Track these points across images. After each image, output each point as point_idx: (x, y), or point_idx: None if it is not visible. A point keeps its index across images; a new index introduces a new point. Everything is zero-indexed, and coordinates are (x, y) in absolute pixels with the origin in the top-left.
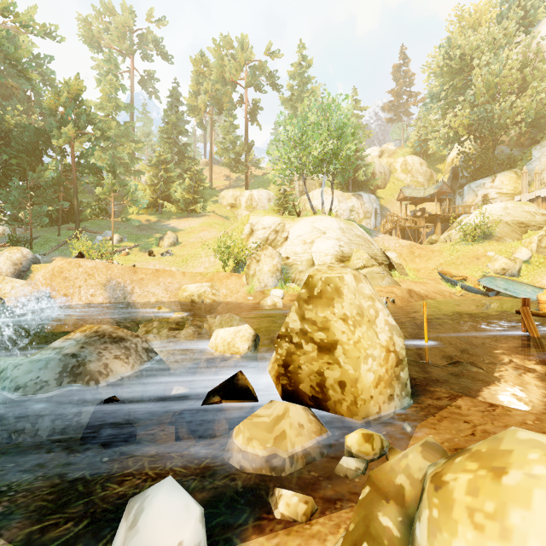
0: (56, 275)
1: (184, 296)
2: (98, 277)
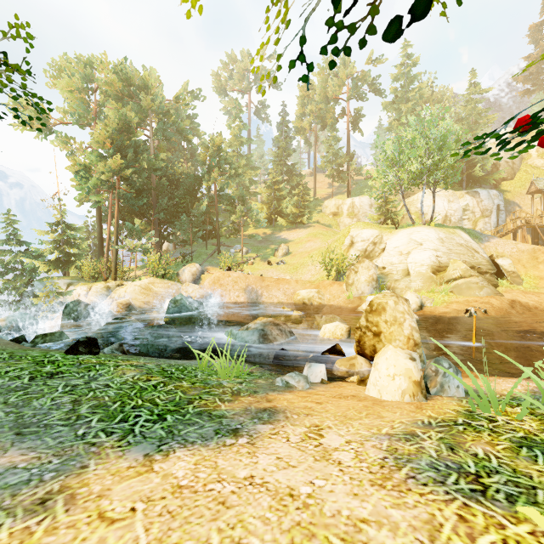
0: (216, 282)
1: (298, 299)
2: (240, 284)
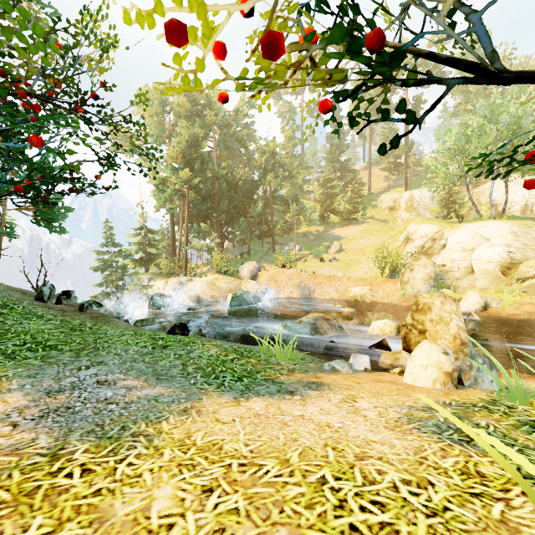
0: (271, 279)
1: (350, 296)
2: (294, 280)
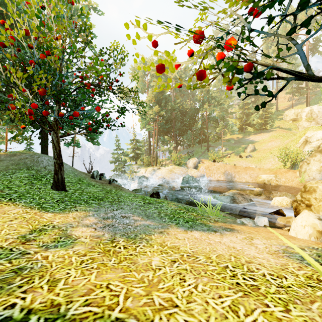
0: (206, 168)
1: (260, 180)
2: (221, 170)
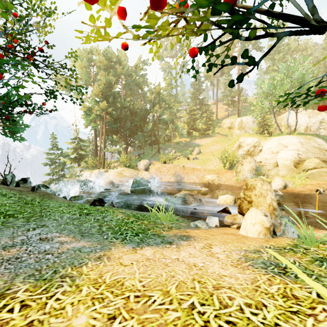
0: (157, 170)
1: (205, 180)
2: (171, 171)
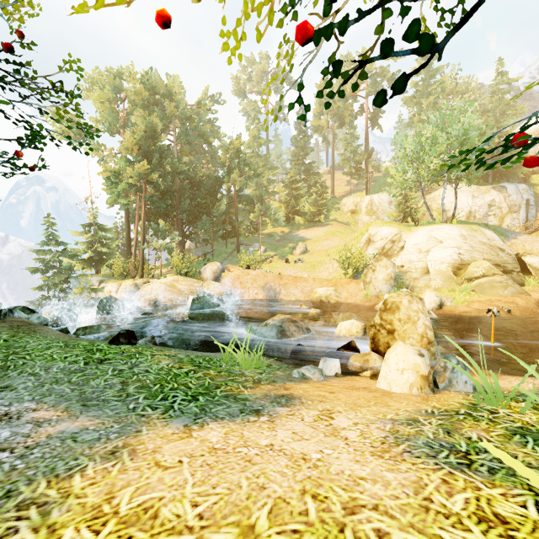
0: (236, 280)
1: (315, 297)
2: (259, 282)
